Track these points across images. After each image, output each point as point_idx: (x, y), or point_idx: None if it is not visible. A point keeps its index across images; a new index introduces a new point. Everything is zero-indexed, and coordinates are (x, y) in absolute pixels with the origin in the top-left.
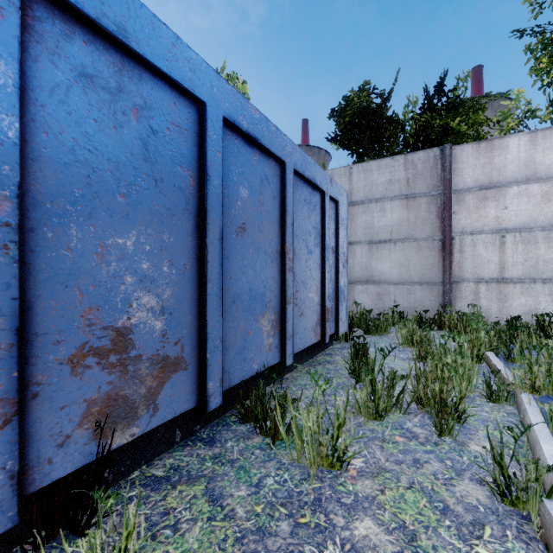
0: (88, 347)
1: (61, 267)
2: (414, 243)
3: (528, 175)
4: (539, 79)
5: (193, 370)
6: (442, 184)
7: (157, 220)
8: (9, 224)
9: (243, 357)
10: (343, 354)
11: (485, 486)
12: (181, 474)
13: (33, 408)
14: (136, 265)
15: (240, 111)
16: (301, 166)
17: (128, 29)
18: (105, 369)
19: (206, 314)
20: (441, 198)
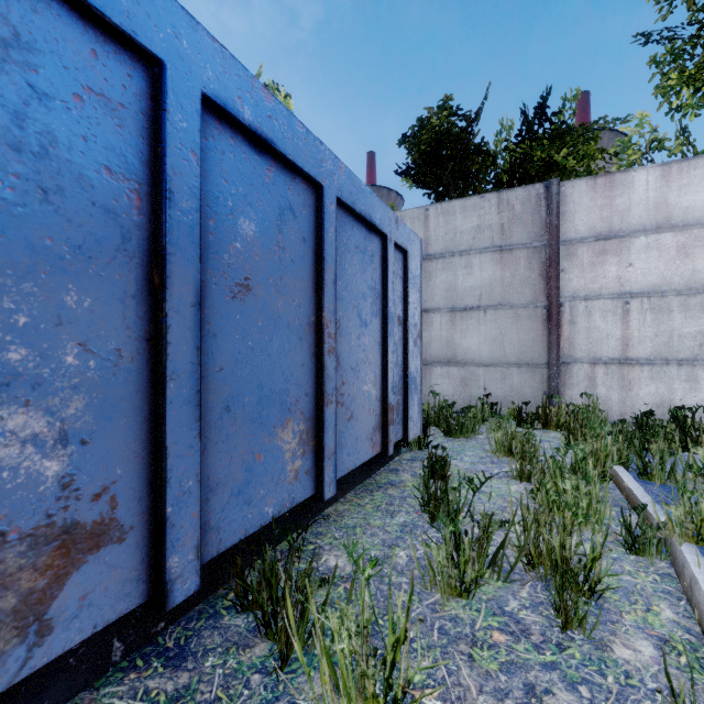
0: None
1: None
2: (510, 311)
3: (659, 222)
4: (666, 101)
5: (138, 538)
6: (548, 232)
7: (49, 267)
8: None
9: (245, 498)
10: (414, 470)
11: None
12: None
13: None
14: None
15: (238, 91)
16: (350, 194)
17: None
18: None
19: (164, 436)
20: (546, 251)
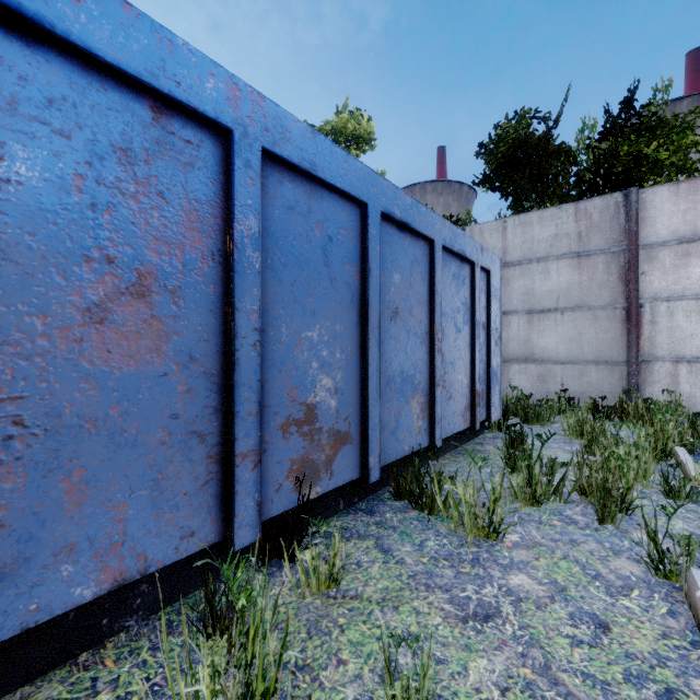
0: (291, 418)
1: (277, 357)
2: (588, 312)
3: None
4: None
5: (357, 444)
6: (627, 238)
7: (332, 314)
8: (256, 329)
9: (395, 437)
10: (496, 444)
11: (642, 564)
12: (351, 533)
13: (263, 460)
14: (319, 353)
15: (394, 202)
16: (450, 240)
17: (316, 163)
18: (301, 436)
19: (367, 394)
20: (625, 255)
